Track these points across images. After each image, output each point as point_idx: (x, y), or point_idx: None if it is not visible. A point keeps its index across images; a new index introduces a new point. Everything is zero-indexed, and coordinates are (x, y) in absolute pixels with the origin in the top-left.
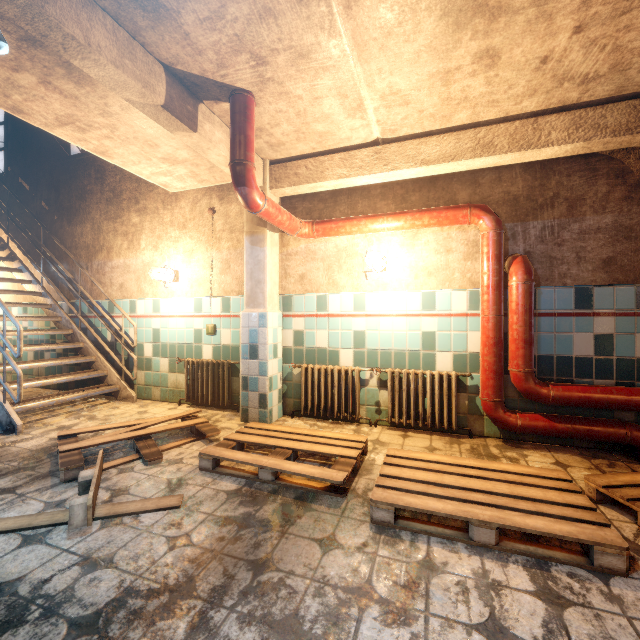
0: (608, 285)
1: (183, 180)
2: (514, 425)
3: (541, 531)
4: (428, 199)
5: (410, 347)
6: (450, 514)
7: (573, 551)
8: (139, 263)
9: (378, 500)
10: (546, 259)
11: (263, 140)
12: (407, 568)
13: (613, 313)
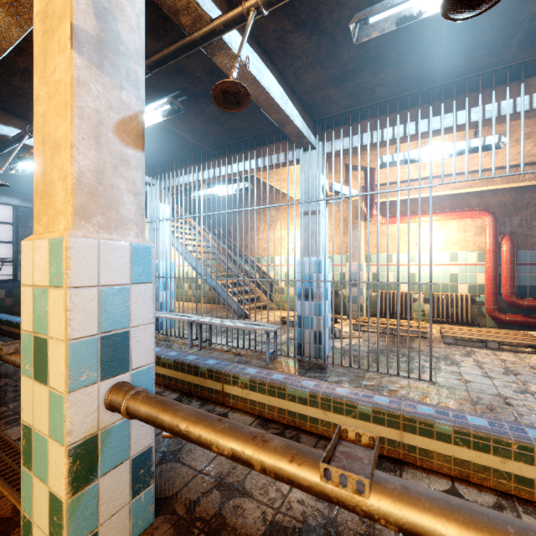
0: None
1: None
2: (504, 320)
3: (517, 342)
4: (453, 204)
5: (442, 281)
6: (479, 338)
7: (530, 351)
8: (276, 237)
9: (447, 335)
10: (523, 236)
11: None
12: (464, 351)
13: None
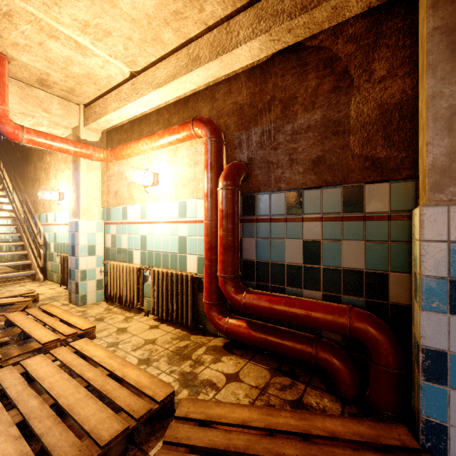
0: (316, 187)
1: (55, 128)
2: (222, 329)
3: None
4: (183, 119)
5: (171, 250)
6: None
7: None
8: (49, 188)
9: None
10: (264, 164)
11: (57, 88)
12: None
13: (320, 218)
